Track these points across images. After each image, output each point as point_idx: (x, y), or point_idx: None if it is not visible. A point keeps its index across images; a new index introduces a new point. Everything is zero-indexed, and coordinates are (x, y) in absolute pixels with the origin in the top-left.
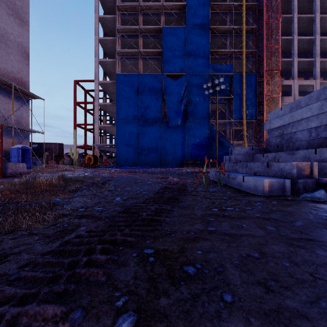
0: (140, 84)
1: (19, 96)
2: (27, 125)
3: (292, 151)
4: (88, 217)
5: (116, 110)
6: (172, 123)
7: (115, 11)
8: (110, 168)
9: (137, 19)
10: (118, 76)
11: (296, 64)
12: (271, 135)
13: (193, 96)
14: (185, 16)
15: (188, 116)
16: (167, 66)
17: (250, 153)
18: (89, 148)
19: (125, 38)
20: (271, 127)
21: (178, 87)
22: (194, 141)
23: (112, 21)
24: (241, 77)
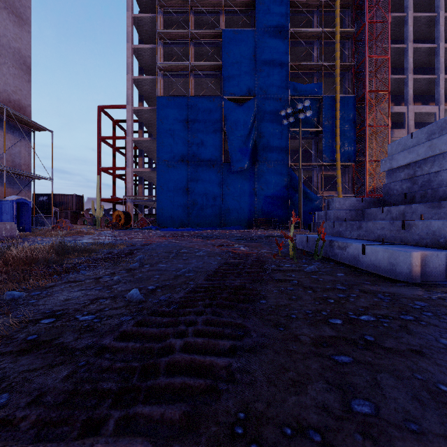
0: (191, 110)
1: (16, 127)
2: (28, 169)
3: (436, 202)
4: (41, 351)
5: (156, 148)
6: (237, 167)
7: (156, 9)
8: (148, 230)
9: (187, 20)
10: (159, 100)
11: (411, 83)
12: (393, 179)
13: (266, 128)
14: (255, 15)
15: (259, 157)
16: (229, 86)
17: (358, 207)
18: (119, 202)
19: (170, 46)
20: (393, 166)
21: (244, 115)
22: (268, 191)
23: (151, 23)
24: (333, 101)
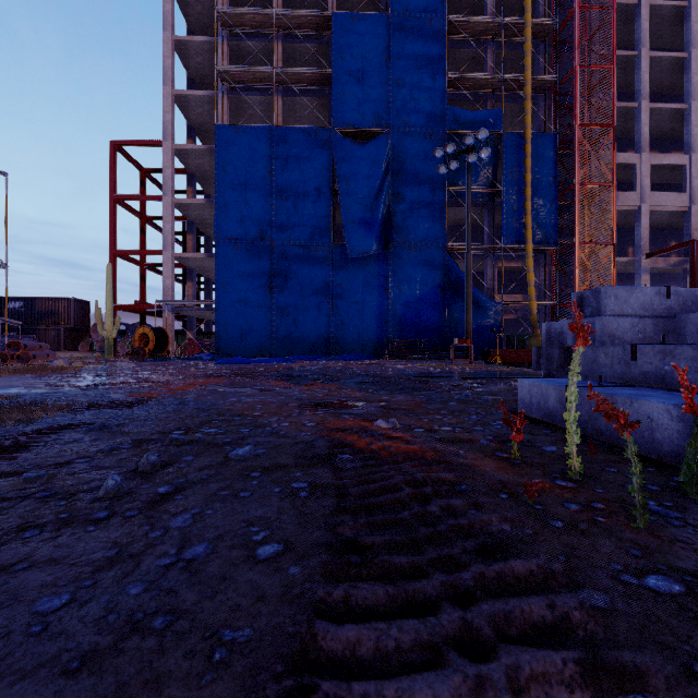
0: (277, 151)
1: None
2: None
3: None
4: None
5: (215, 216)
6: (356, 251)
7: None
8: (195, 362)
9: None
10: (220, 131)
11: (645, 116)
12: None
13: (407, 186)
14: None
15: (395, 234)
16: (344, 110)
17: (658, 310)
18: (151, 313)
19: (241, 39)
20: None
21: (370, 161)
22: (410, 294)
23: None
24: (521, 141)
